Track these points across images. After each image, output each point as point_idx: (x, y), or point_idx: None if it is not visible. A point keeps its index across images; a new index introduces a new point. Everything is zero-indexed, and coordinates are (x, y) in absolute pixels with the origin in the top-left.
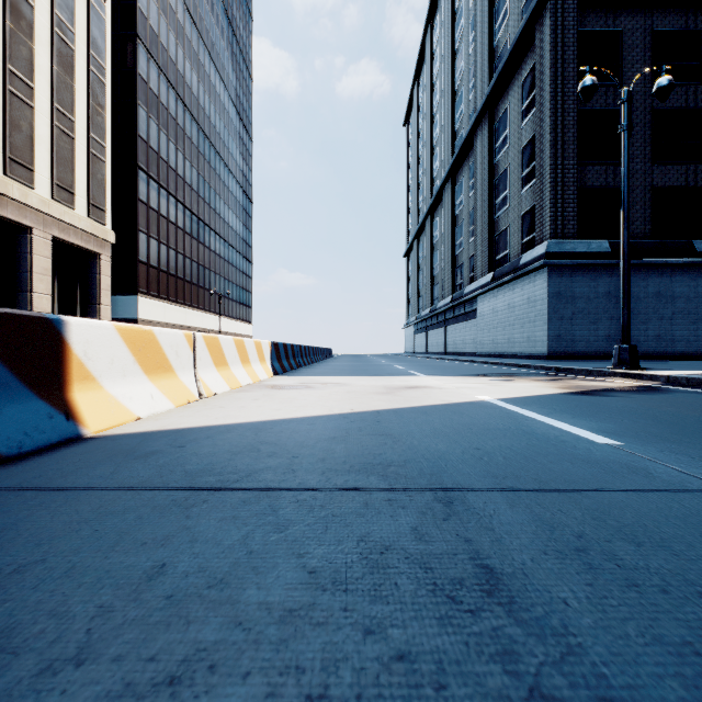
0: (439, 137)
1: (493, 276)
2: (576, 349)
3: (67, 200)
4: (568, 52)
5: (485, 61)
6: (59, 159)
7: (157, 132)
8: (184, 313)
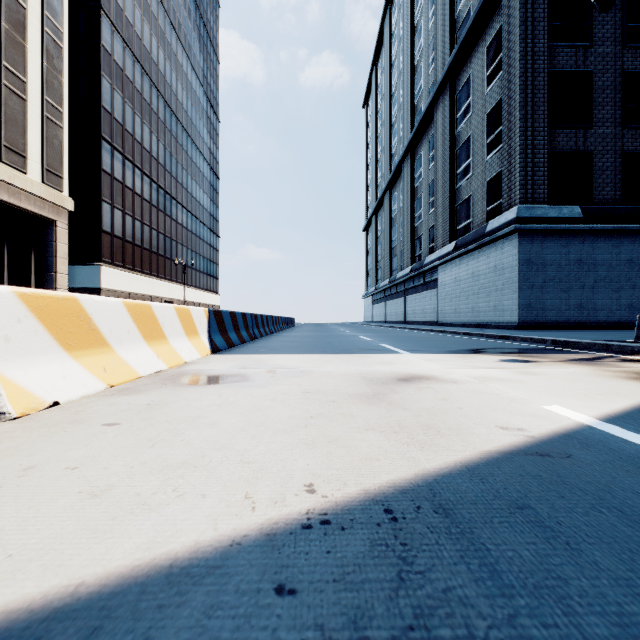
0: (397, 115)
1: (455, 246)
2: (547, 318)
3: (17, 163)
4: (538, 10)
5: (446, 32)
6: (8, 120)
7: (122, 104)
8: (151, 283)
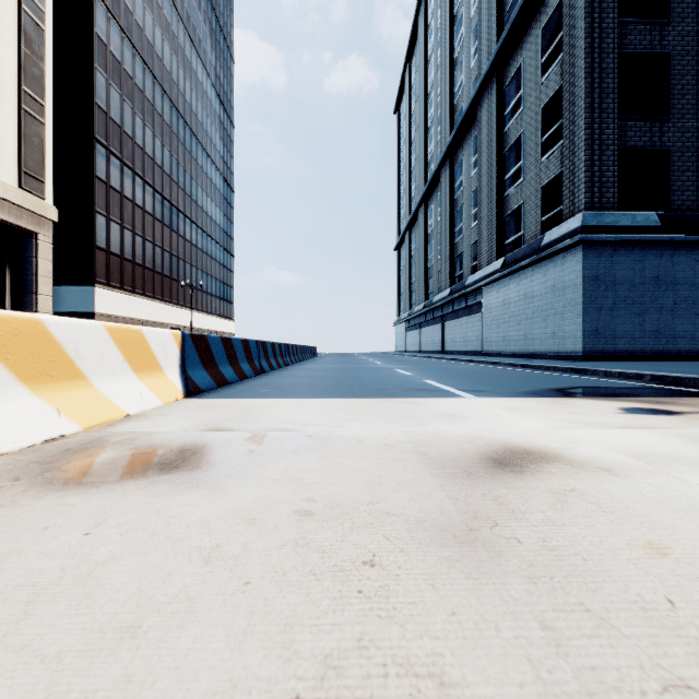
0: (434, 117)
1: (503, 263)
2: (617, 347)
3: None
4: None
5: (492, 17)
6: None
7: (119, 102)
8: (154, 307)
